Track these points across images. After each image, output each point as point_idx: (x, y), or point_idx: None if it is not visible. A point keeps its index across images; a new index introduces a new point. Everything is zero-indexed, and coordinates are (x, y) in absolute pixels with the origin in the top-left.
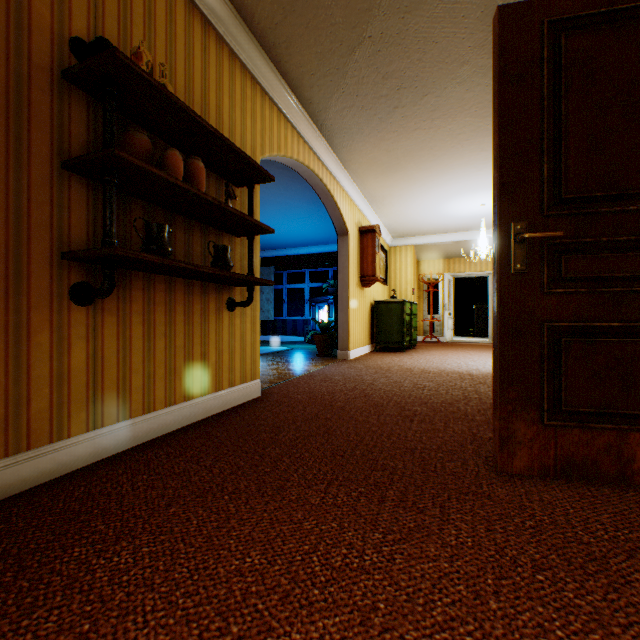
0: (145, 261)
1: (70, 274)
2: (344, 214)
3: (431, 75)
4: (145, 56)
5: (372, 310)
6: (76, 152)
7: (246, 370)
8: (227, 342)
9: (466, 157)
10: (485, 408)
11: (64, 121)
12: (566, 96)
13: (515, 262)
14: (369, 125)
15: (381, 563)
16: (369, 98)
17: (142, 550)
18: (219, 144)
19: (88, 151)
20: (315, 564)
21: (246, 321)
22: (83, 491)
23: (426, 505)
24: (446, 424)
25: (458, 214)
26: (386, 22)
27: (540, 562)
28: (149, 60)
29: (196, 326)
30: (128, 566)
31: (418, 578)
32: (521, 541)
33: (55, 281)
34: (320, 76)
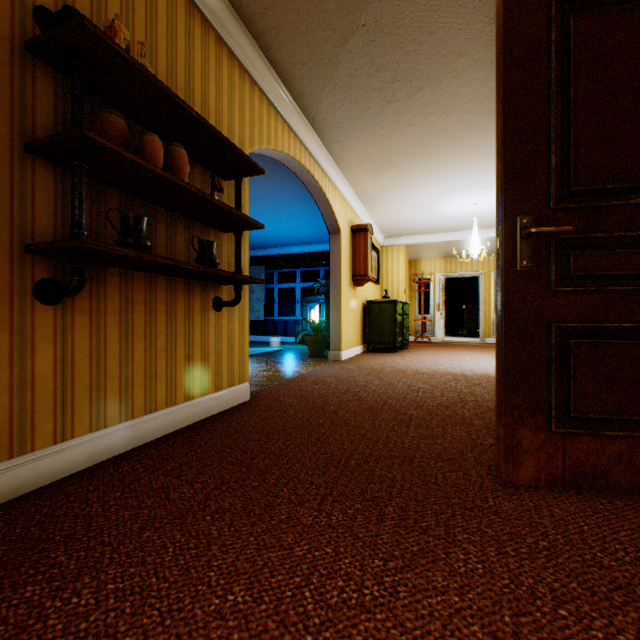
0: (119, 255)
1: (34, 269)
2: (336, 212)
3: (426, 68)
4: (122, 34)
5: (364, 310)
6: (41, 134)
7: (234, 373)
8: (213, 344)
9: (460, 155)
10: (483, 411)
11: (27, 98)
12: (575, 81)
13: (521, 258)
14: (362, 120)
15: (383, 598)
16: (362, 91)
17: (107, 587)
18: (204, 131)
19: (55, 133)
20: (308, 601)
21: (234, 321)
22: (46, 513)
23: (429, 524)
24: (444, 429)
25: (450, 214)
26: (381, 9)
27: (560, 593)
28: (127, 38)
29: (179, 327)
30: (88, 609)
31: (426, 617)
32: (536, 566)
33: (16, 277)
34: (312, 66)
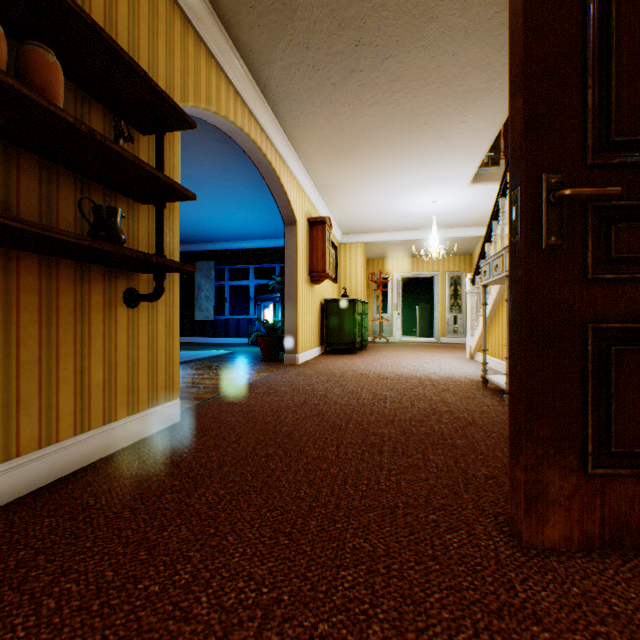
0: None
1: None
2: (292, 200)
3: (395, 30)
4: None
5: (322, 309)
6: None
7: (158, 388)
8: (125, 351)
9: (423, 145)
10: (462, 426)
11: None
12: None
13: (548, 233)
14: (321, 92)
15: None
16: (322, 54)
17: None
18: (94, 41)
19: None
20: None
21: (158, 321)
22: None
23: None
24: (425, 455)
25: (409, 211)
26: None
27: None
28: None
29: (65, 329)
30: None
31: None
32: None
33: None
34: (262, 11)
